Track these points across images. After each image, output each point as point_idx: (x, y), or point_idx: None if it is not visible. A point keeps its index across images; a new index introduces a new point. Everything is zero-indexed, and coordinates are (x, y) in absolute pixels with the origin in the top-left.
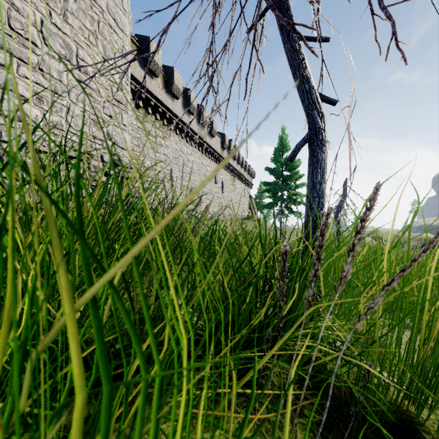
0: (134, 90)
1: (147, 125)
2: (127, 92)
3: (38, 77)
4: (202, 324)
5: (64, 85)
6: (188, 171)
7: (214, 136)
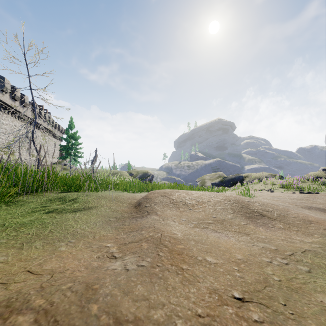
0: None
1: None
2: None
3: None
4: None
5: None
6: (2, 131)
7: (26, 106)
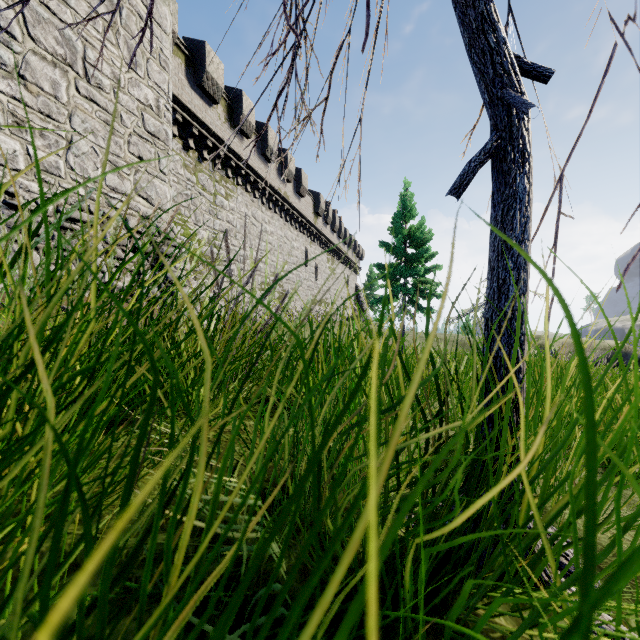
0: (180, 123)
1: (202, 177)
2: (167, 122)
3: (16, 88)
4: (266, 564)
5: (63, 104)
6: (264, 248)
7: (303, 195)
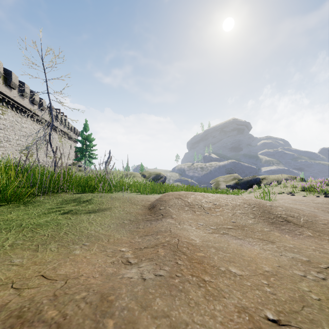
0: None
1: None
2: None
3: None
4: None
5: None
6: (22, 134)
7: (44, 110)
